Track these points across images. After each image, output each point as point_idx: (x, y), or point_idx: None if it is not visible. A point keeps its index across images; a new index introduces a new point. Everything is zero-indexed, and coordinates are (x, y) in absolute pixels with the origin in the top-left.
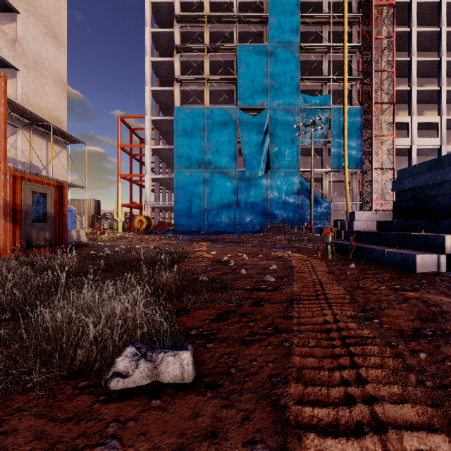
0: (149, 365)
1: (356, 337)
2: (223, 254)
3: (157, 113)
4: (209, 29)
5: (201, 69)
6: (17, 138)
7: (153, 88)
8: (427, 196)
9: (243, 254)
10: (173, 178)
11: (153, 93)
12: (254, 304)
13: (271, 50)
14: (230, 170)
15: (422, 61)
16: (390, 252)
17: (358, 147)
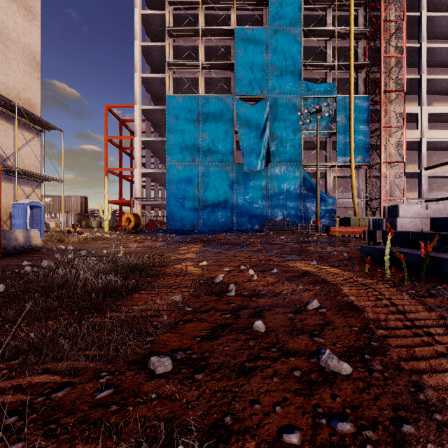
0: None
1: None
2: (217, 265)
3: (148, 104)
4: (204, 12)
5: (195, 55)
6: None
7: (144, 75)
8: None
9: (247, 266)
10: (165, 173)
11: (143, 81)
12: None
13: (271, 33)
14: (227, 164)
15: (432, 48)
16: None
17: (365, 139)
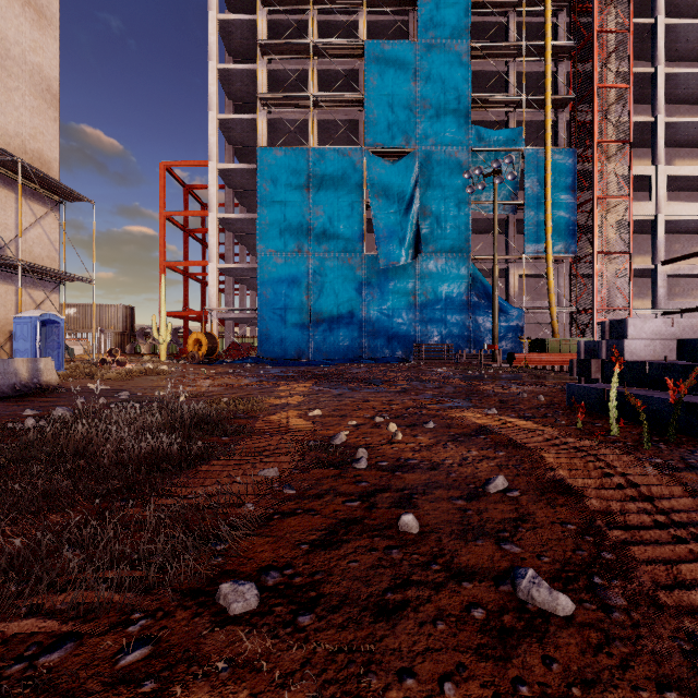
0: None
1: None
2: (337, 416)
3: (230, 160)
4: (317, 17)
5: (303, 85)
6: None
7: (222, 115)
8: None
9: (386, 417)
10: (255, 269)
11: (222, 124)
12: None
13: (423, 51)
14: (353, 255)
15: (674, 74)
16: None
17: (569, 217)
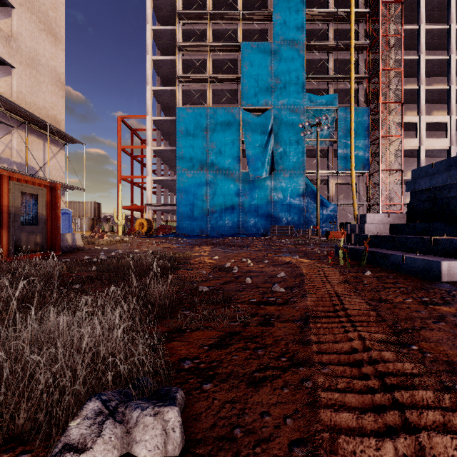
0: (119, 429)
1: (397, 375)
2: (225, 259)
3: (159, 114)
4: (212, 27)
5: (203, 68)
6: (12, 138)
7: (155, 87)
8: (445, 197)
9: (247, 259)
10: (174, 180)
11: (154, 92)
12: (262, 322)
13: (276, 48)
14: (234, 172)
15: (431, 60)
16: (409, 258)
17: (365, 148)
